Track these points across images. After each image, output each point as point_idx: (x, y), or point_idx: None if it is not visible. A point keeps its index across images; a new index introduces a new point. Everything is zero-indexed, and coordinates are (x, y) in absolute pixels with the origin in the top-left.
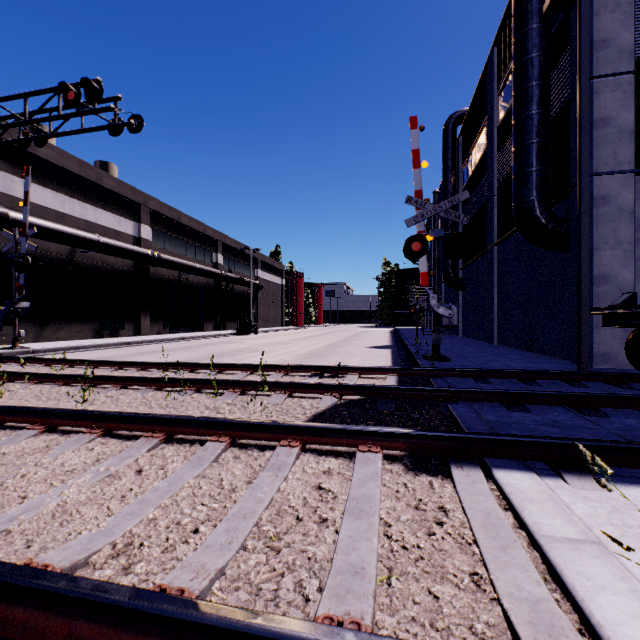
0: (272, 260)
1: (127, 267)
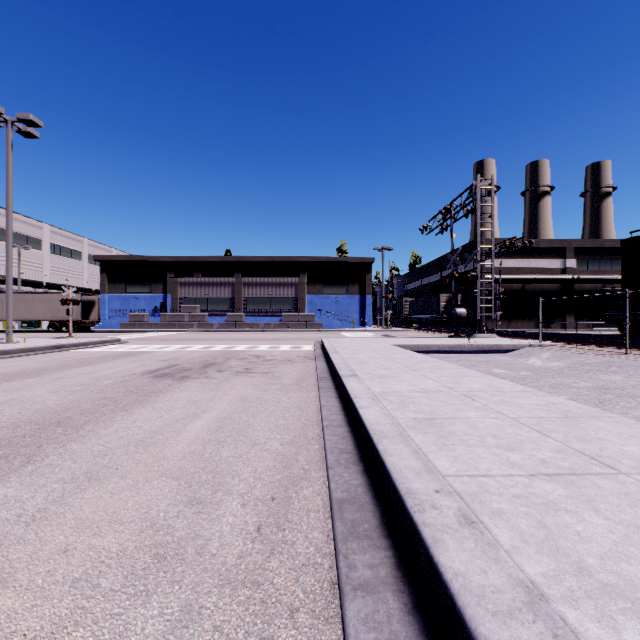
0: None
1: (556, 287)
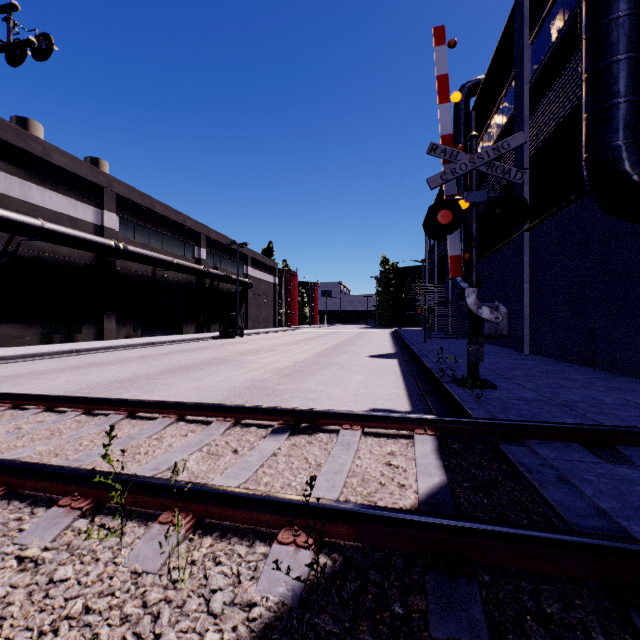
0: (263, 257)
1: (86, 260)
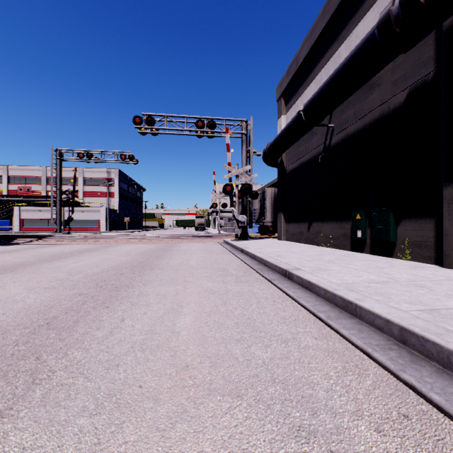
0: None
1: (410, 83)
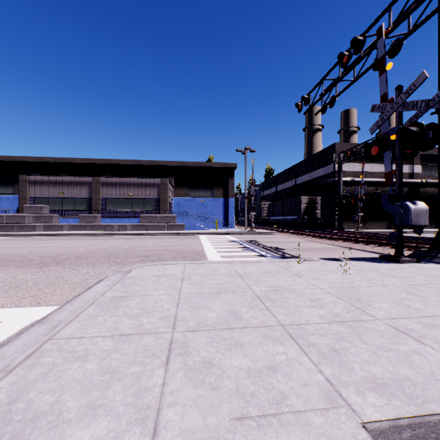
0: None
1: (404, 191)
